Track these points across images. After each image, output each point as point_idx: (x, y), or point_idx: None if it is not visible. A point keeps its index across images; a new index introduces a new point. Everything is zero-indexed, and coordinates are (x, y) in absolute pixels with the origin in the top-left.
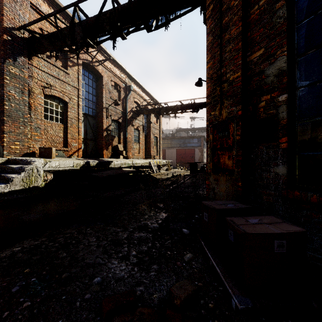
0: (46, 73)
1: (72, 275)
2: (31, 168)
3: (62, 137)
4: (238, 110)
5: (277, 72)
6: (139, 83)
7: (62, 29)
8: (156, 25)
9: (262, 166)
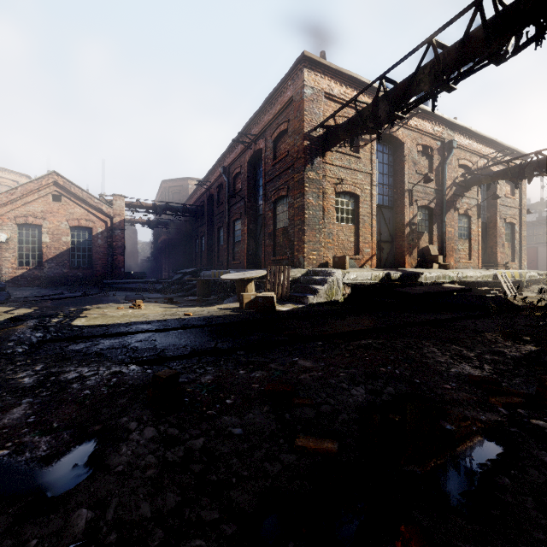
0: (337, 166)
1: (430, 363)
2: (332, 280)
3: (352, 241)
4: None
5: None
6: (469, 130)
7: (361, 111)
8: (514, 48)
9: None
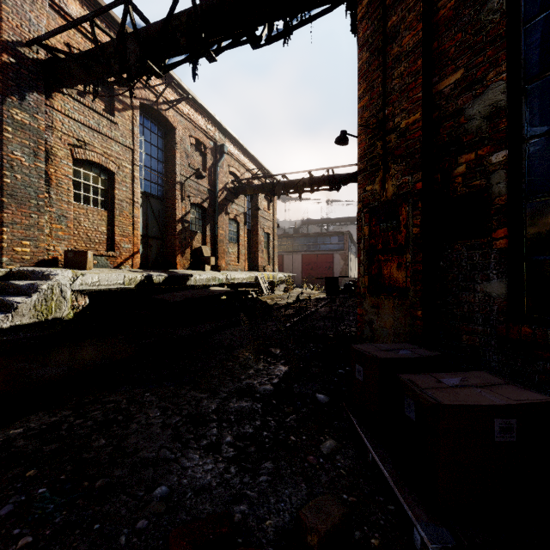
0: (77, 121)
1: (115, 483)
2: (51, 287)
3: (104, 232)
4: (416, 181)
5: (489, 111)
6: (237, 141)
7: (104, 44)
8: (267, 36)
9: (461, 282)
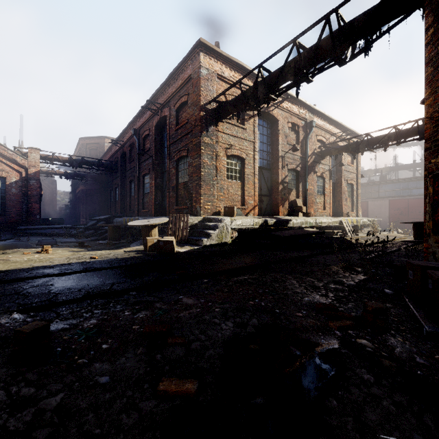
0: (228, 134)
1: (289, 294)
2: (223, 226)
3: (239, 195)
4: None
5: None
6: (323, 114)
7: (245, 92)
8: (351, 55)
9: None
